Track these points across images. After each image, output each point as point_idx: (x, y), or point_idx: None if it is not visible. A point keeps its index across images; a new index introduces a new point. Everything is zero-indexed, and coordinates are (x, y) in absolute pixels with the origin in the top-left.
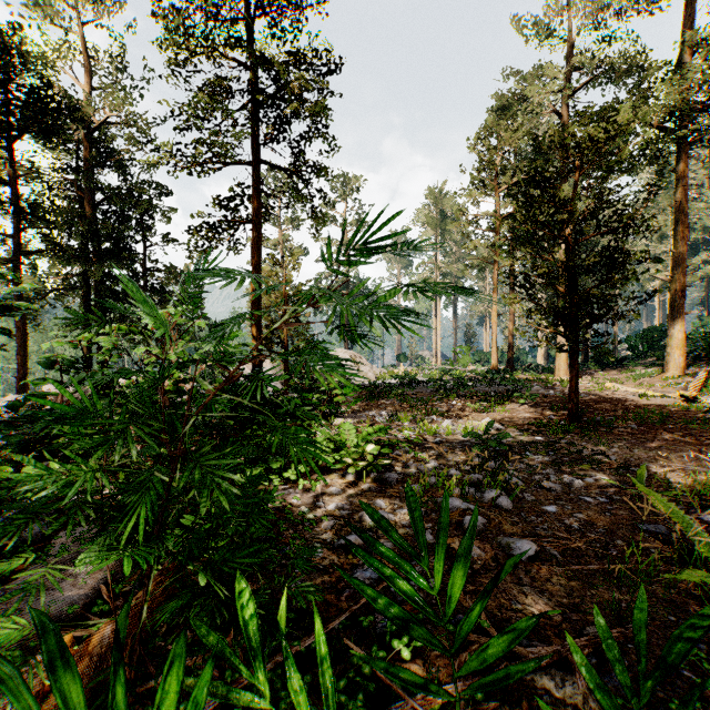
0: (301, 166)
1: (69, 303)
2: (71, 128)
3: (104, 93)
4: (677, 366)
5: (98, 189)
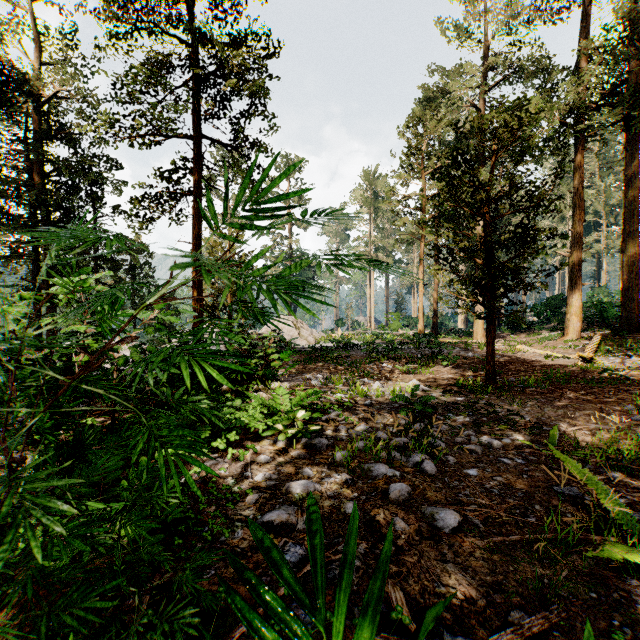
0: (240, 142)
1: (18, 270)
2: (20, 100)
3: (53, 68)
4: (575, 330)
5: (47, 160)
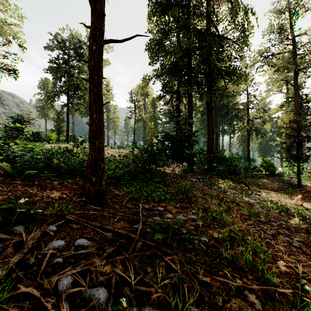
0: None
1: None
2: None
3: None
4: None
5: None
